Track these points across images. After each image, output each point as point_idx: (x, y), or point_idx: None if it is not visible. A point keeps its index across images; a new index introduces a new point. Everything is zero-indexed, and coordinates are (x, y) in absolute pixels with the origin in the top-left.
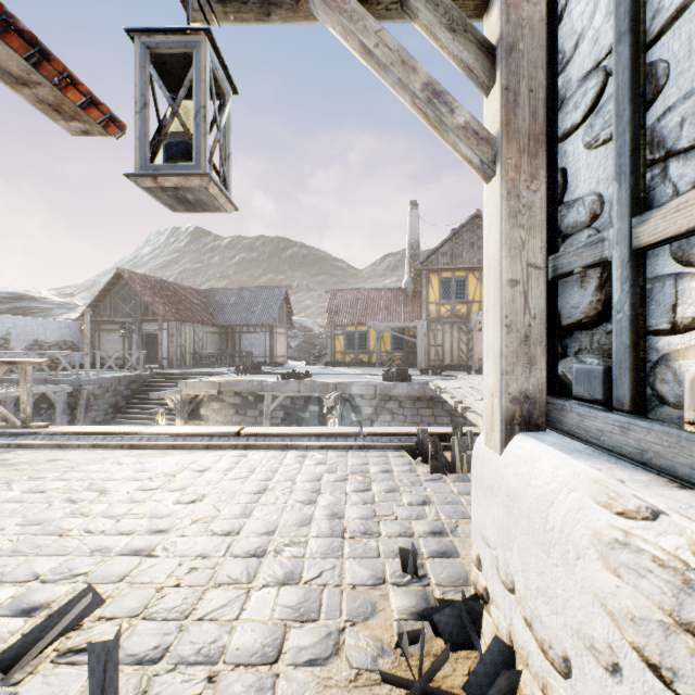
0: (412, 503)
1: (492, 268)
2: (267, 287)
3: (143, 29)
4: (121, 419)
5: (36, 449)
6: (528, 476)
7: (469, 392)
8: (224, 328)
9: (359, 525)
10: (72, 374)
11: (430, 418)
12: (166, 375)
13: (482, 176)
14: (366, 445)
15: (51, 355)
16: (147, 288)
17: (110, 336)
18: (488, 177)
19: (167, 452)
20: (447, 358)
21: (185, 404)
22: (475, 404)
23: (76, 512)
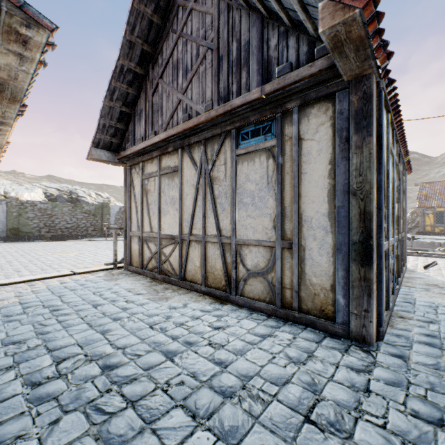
0: None
1: None
2: None
3: None
4: None
5: None
6: None
7: None
8: None
9: None
10: None
11: None
12: None
13: None
14: None
15: None
16: None
17: None
18: None
19: None
20: None
21: None
22: None
23: None
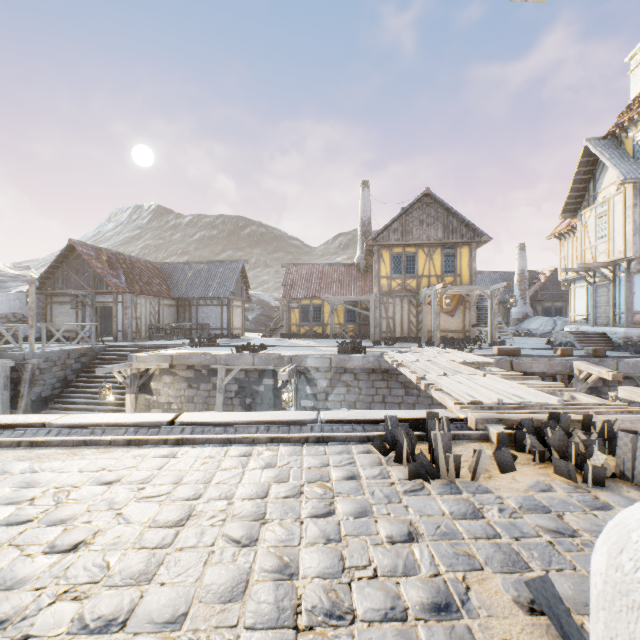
0: (393, 538)
1: None
2: (224, 261)
3: None
4: (69, 394)
5: None
6: None
7: (428, 366)
8: (181, 301)
9: (321, 592)
10: (15, 347)
11: (385, 390)
12: (119, 347)
13: None
14: (325, 437)
15: None
16: (101, 260)
17: (62, 308)
18: None
19: (76, 451)
20: (398, 330)
21: (135, 378)
22: (440, 381)
23: None
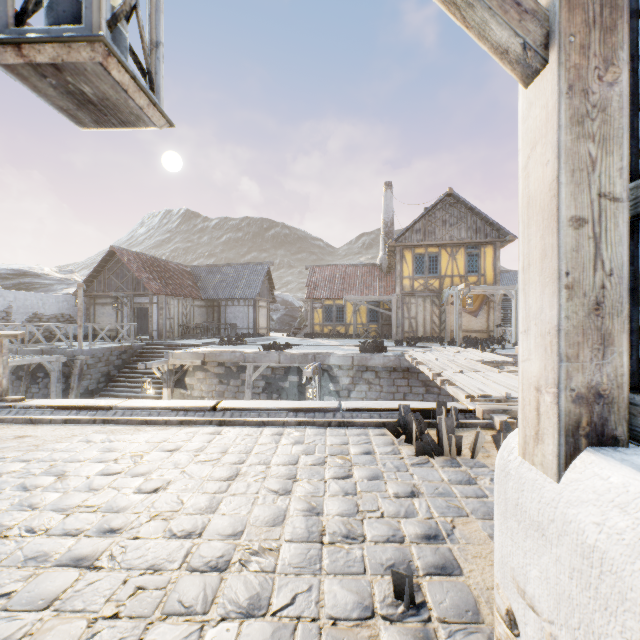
0: (398, 494)
1: (538, 205)
2: (250, 263)
3: None
4: (112, 387)
5: (7, 423)
6: (636, 538)
7: (446, 364)
8: (210, 302)
9: (340, 524)
10: (66, 345)
11: (406, 388)
12: (155, 345)
13: (521, 74)
14: (345, 422)
15: (49, 327)
16: (138, 264)
17: (104, 309)
18: (530, 73)
19: (140, 428)
20: (421, 330)
21: (171, 374)
22: (454, 377)
23: (24, 502)
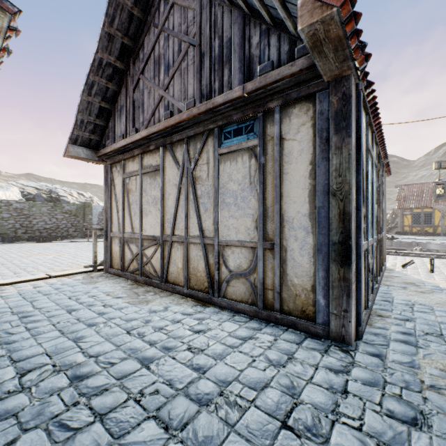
0: None
1: None
2: None
3: (436, 182)
4: None
5: None
6: None
7: None
8: None
9: None
10: None
11: None
12: None
13: None
14: None
15: None
16: None
17: None
18: None
19: None
20: None
21: None
22: None
23: None
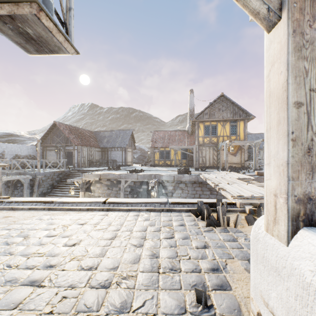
0: (198, 247)
1: (275, 96)
2: (123, 130)
3: None
4: (54, 191)
5: (0, 210)
6: None
7: (220, 180)
8: (103, 149)
9: (168, 262)
10: (31, 170)
11: (200, 192)
12: (76, 170)
13: (266, 25)
14: (170, 209)
15: (23, 161)
16: (67, 130)
17: (50, 152)
18: (271, 25)
19: (67, 212)
20: (207, 163)
21: (84, 184)
22: (225, 186)
23: (6, 251)
